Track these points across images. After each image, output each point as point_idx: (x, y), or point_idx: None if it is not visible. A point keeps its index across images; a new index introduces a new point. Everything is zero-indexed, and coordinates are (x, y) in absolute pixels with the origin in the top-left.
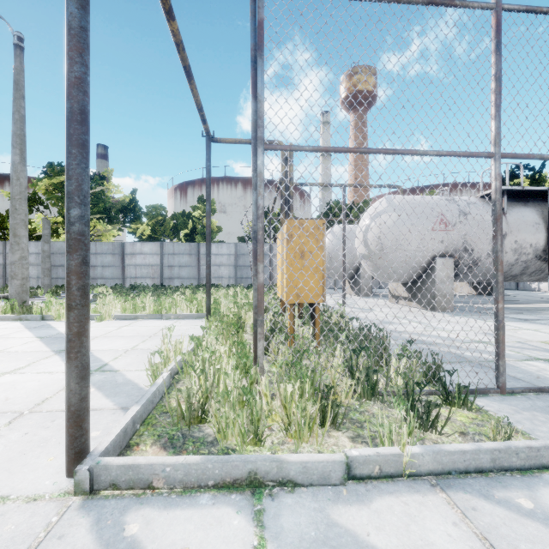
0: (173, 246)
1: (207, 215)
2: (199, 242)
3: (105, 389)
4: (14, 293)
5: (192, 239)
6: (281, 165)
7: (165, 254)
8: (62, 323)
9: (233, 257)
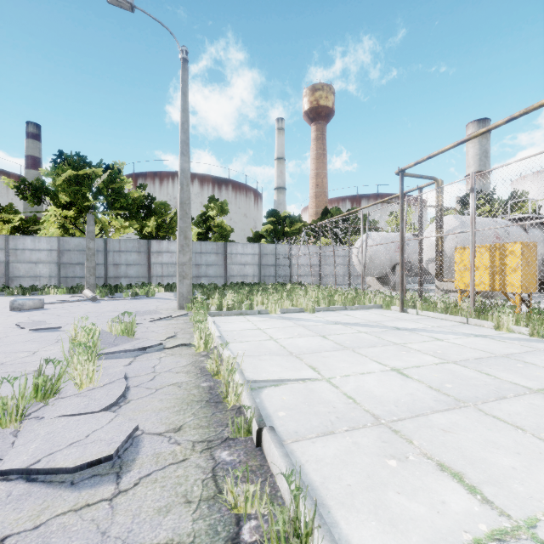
0: (200, 245)
1: (402, 230)
2: (217, 241)
3: (526, 341)
4: (185, 292)
5: (206, 238)
6: (437, 195)
7: (193, 253)
8: (290, 315)
9: (257, 257)
